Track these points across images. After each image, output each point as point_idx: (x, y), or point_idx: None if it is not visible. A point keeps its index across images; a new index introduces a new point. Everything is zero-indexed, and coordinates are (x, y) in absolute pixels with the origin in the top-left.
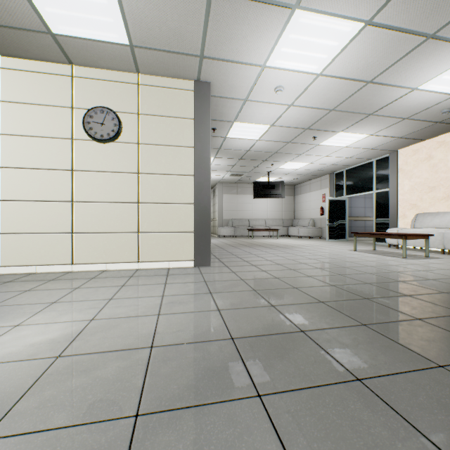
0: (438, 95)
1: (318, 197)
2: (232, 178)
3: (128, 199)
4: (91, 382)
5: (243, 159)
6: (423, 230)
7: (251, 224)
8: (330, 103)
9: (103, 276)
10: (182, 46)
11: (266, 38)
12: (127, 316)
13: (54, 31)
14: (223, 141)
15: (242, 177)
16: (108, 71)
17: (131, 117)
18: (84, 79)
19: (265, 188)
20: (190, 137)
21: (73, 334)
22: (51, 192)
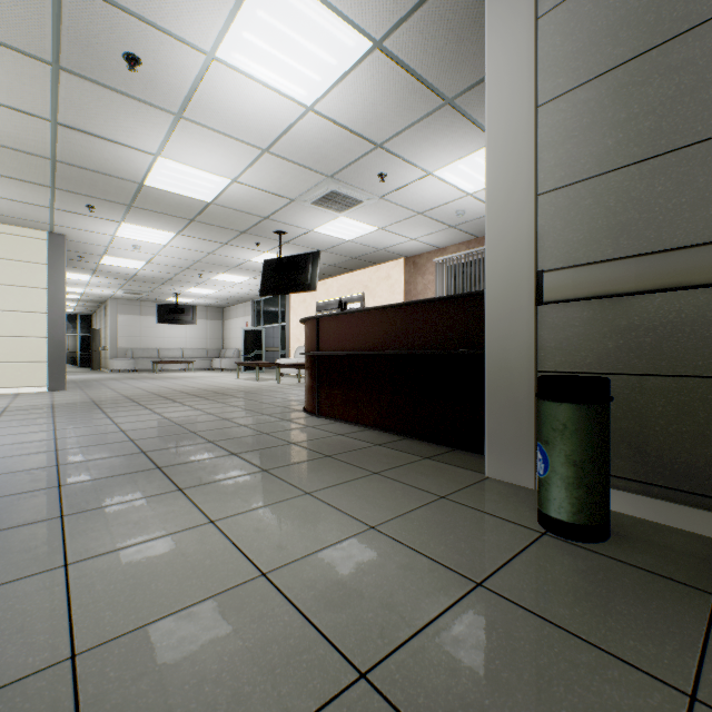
0: None
1: (244, 324)
2: (130, 295)
3: None
4: None
5: (134, 281)
6: (290, 360)
7: (162, 355)
8: (192, 258)
9: None
10: (32, 218)
11: (108, 227)
12: None
13: None
14: (99, 265)
15: (145, 295)
16: None
17: None
18: None
19: (173, 313)
20: (44, 280)
21: None
22: None
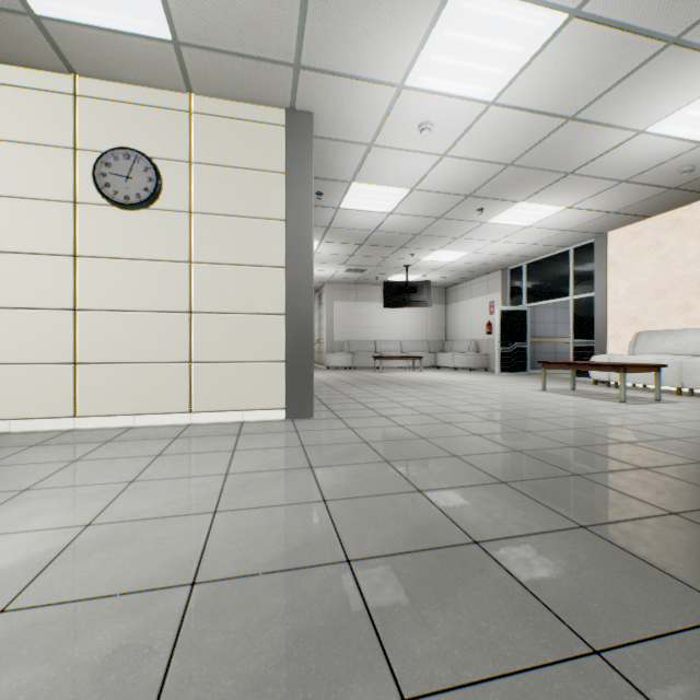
0: (676, 144)
1: (484, 306)
2: (349, 275)
3: (172, 306)
4: (55, 675)
5: (367, 245)
6: (649, 359)
7: (379, 349)
8: (506, 153)
9: (127, 438)
10: (264, 46)
11: (406, 35)
12: (156, 517)
13: (38, 12)
14: (335, 215)
15: (365, 274)
16: (138, 88)
17: (177, 167)
18: (96, 100)
19: (401, 292)
20: (279, 203)
21: (45, 557)
22: (37, 293)
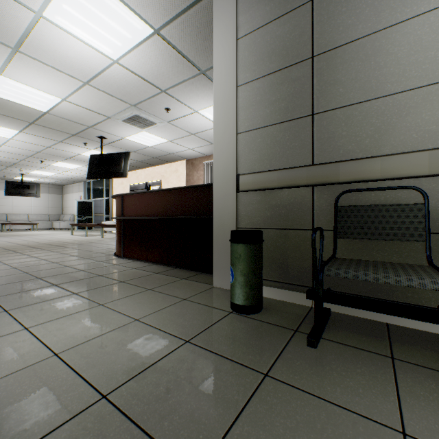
0: None
1: (78, 198)
2: None
3: None
4: None
5: None
6: (112, 222)
7: (10, 219)
8: (34, 149)
9: None
10: None
11: None
12: None
13: None
14: None
15: None
16: None
17: None
18: None
19: (19, 188)
20: None
21: None
22: None
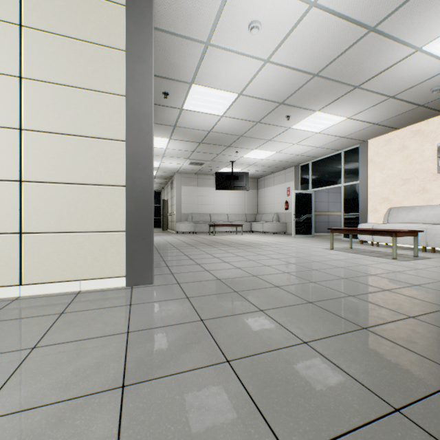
0: (438, 64)
1: (283, 190)
2: (192, 167)
3: None
4: None
5: (204, 144)
6: (402, 226)
7: (212, 219)
8: (315, 63)
9: None
10: None
11: None
12: None
13: None
14: (179, 115)
15: (203, 167)
16: None
17: (4, 27)
18: None
19: (228, 179)
20: (119, 79)
21: None
22: None
